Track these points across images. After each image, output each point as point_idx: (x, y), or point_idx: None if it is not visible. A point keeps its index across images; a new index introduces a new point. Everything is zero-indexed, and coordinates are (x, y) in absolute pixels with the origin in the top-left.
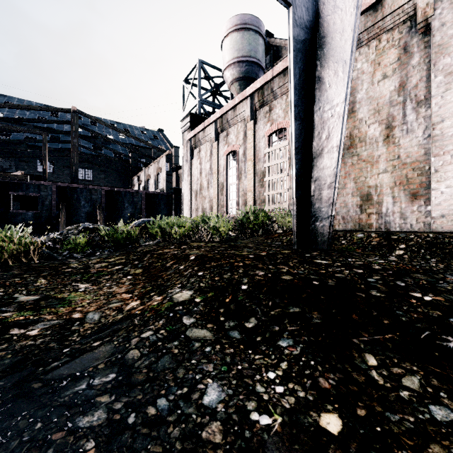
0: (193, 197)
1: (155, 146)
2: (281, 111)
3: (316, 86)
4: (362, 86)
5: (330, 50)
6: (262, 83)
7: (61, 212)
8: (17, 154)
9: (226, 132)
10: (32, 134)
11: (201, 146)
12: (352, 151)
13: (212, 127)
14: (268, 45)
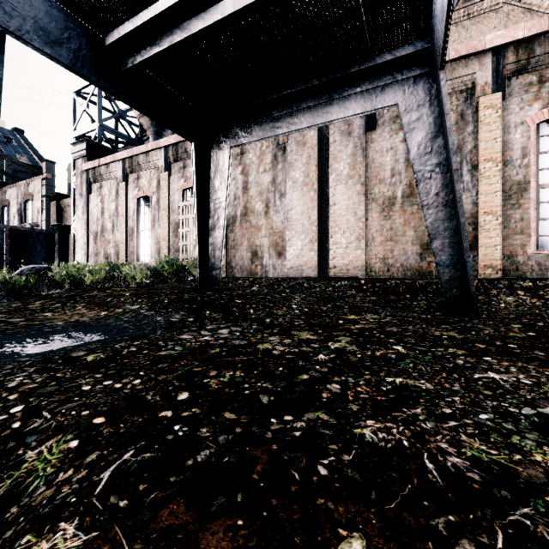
0: (91, 240)
1: (23, 165)
2: None
3: (211, 186)
4: (252, 172)
5: (218, 169)
6: (177, 140)
7: None
8: None
9: (136, 175)
10: None
11: (103, 181)
12: (246, 218)
13: (119, 165)
14: None
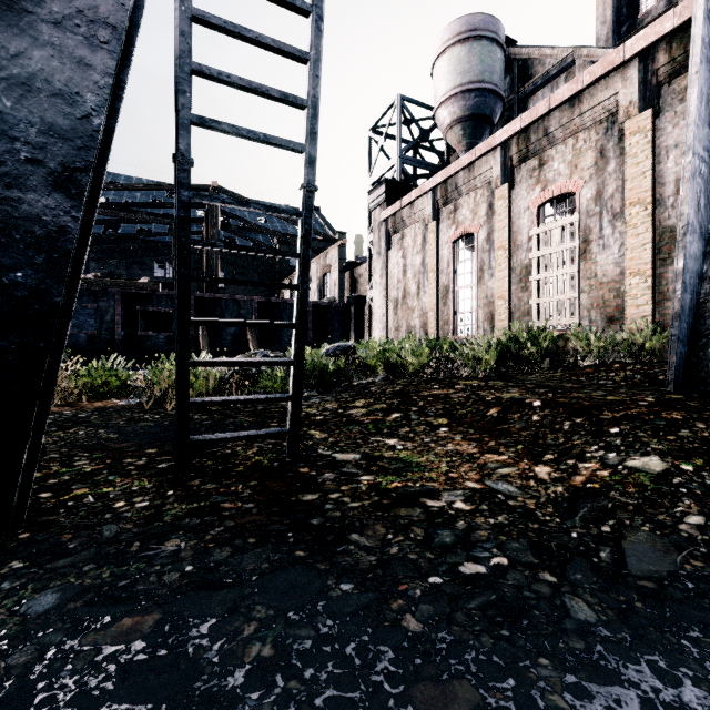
0: (390, 310)
1: (322, 234)
2: (563, 165)
3: None
4: None
5: None
6: (528, 121)
7: (202, 335)
8: (128, 254)
9: (452, 206)
10: (146, 225)
11: (405, 229)
12: None
13: (427, 199)
14: (508, 60)
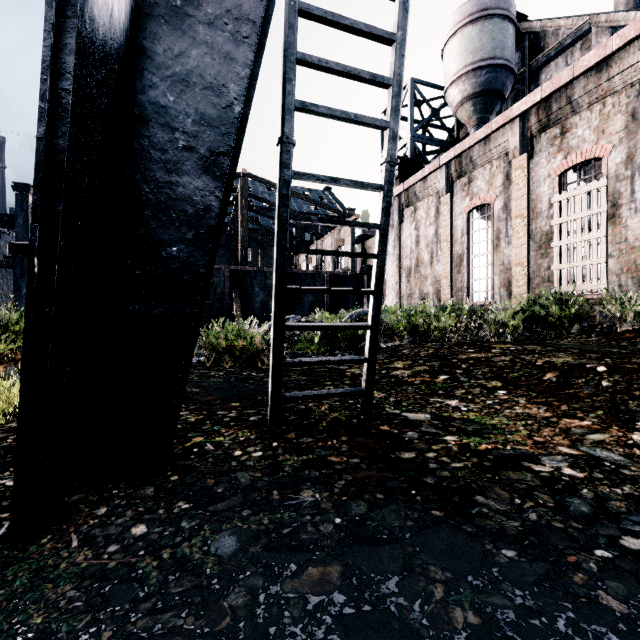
0: (403, 278)
1: (337, 210)
2: (588, 131)
3: None
4: None
5: None
6: (549, 91)
7: (236, 302)
8: None
9: (466, 178)
10: None
11: (418, 202)
12: None
13: (441, 173)
14: (519, 35)
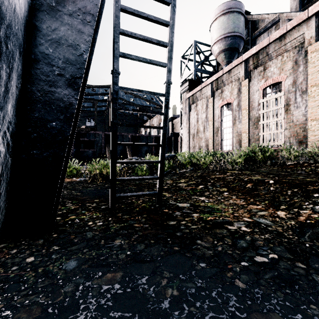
0: (191, 139)
1: (159, 105)
2: (276, 69)
3: None
4: None
5: None
6: (258, 49)
7: (107, 150)
8: None
9: (220, 90)
10: (83, 103)
11: (198, 102)
12: None
13: (208, 87)
14: (246, 21)
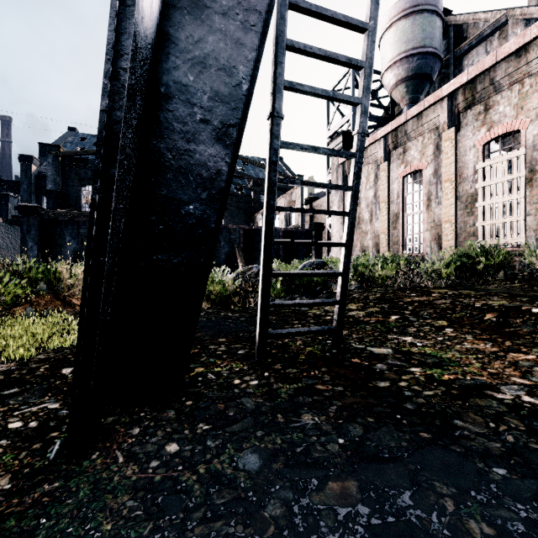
0: None
1: (289, 177)
2: (509, 108)
3: None
4: None
5: None
6: (475, 74)
7: None
8: None
9: (402, 148)
10: None
11: None
12: None
13: (379, 145)
14: (445, 27)
